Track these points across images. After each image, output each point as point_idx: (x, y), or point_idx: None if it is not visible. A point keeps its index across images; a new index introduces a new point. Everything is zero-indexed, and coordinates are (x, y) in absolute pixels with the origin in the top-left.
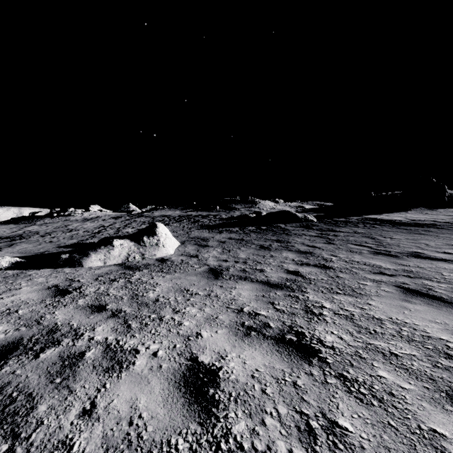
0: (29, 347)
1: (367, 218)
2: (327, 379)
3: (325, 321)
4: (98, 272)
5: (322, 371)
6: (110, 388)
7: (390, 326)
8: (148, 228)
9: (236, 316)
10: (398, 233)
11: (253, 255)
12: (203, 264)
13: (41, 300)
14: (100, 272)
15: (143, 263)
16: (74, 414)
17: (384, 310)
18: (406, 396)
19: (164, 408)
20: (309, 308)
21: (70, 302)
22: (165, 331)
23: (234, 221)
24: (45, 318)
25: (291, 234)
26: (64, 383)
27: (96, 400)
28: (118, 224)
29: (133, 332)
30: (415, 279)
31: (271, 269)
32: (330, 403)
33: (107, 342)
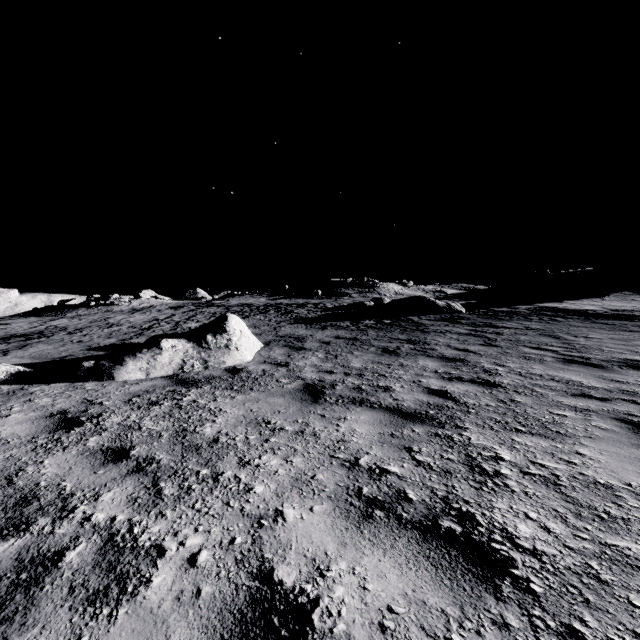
0: None
1: (543, 307)
2: None
3: (509, 489)
4: (135, 390)
5: (527, 617)
6: None
7: (634, 503)
8: (216, 322)
9: (346, 475)
10: (595, 329)
11: (373, 364)
12: (295, 377)
13: (31, 437)
14: (137, 390)
15: (204, 375)
16: None
17: (611, 467)
18: None
19: None
20: (475, 461)
21: (75, 442)
22: (220, 505)
23: (343, 312)
24: (24, 472)
25: (429, 331)
26: None
27: None
28: (178, 317)
29: (163, 506)
30: None
31: (402, 386)
32: None
33: (112, 529)
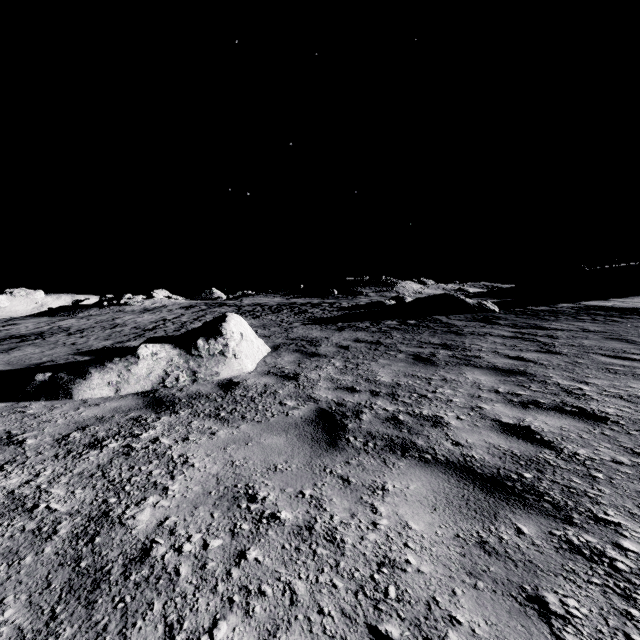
0: None
1: (588, 306)
2: None
3: None
4: (86, 416)
5: None
6: None
7: None
8: (212, 322)
9: None
10: None
11: (406, 377)
12: (305, 397)
13: None
14: (89, 416)
15: (189, 392)
16: None
17: None
18: None
19: None
20: None
21: None
22: None
23: (362, 311)
24: None
25: (464, 334)
26: None
27: None
28: (186, 317)
29: None
30: None
31: (458, 417)
32: None
33: None
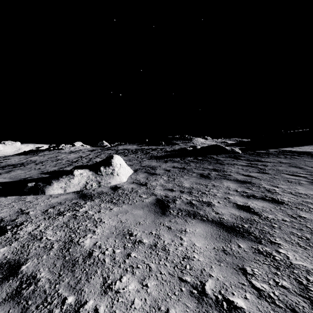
0: None
1: (284, 150)
2: None
3: None
4: (53, 202)
5: None
6: None
7: None
8: (106, 159)
9: (197, 312)
10: None
11: (196, 184)
12: (151, 193)
13: None
14: (54, 202)
15: (97, 191)
16: None
17: None
18: None
19: None
20: (310, 292)
21: None
22: None
23: (176, 153)
24: None
25: (224, 164)
26: None
27: None
28: (91, 155)
29: None
30: None
31: (218, 202)
32: None
33: None
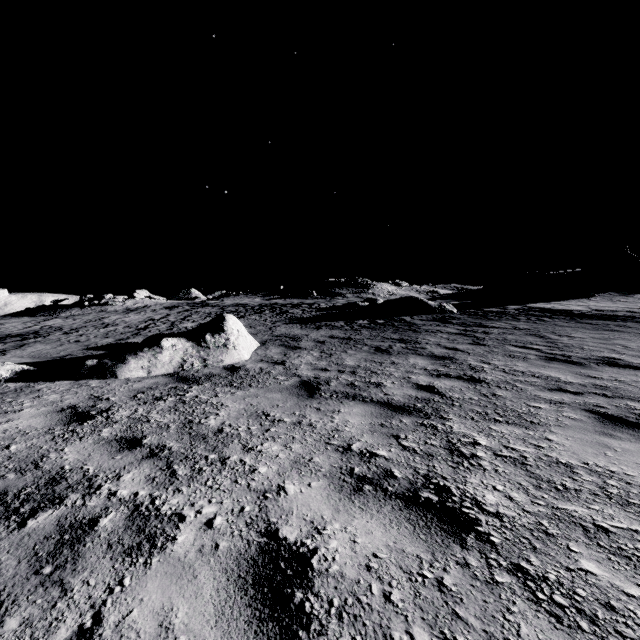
0: (13, 507)
1: (531, 307)
2: (494, 574)
3: (482, 468)
4: (138, 387)
5: (484, 559)
6: (130, 587)
7: (587, 478)
8: (214, 321)
9: (340, 458)
10: (578, 329)
11: (366, 362)
12: (292, 374)
13: (47, 429)
14: (140, 387)
15: (204, 373)
16: (63, 637)
17: (574, 450)
18: (637, 611)
19: (216, 627)
20: (454, 446)
21: (90, 433)
22: (229, 483)
23: (338, 312)
24: (48, 458)
25: (420, 331)
26: (57, 576)
27: (104, 610)
28: (173, 317)
29: (178, 483)
30: (614, 400)
31: (393, 382)
32: (505, 623)
33: (137, 501)
